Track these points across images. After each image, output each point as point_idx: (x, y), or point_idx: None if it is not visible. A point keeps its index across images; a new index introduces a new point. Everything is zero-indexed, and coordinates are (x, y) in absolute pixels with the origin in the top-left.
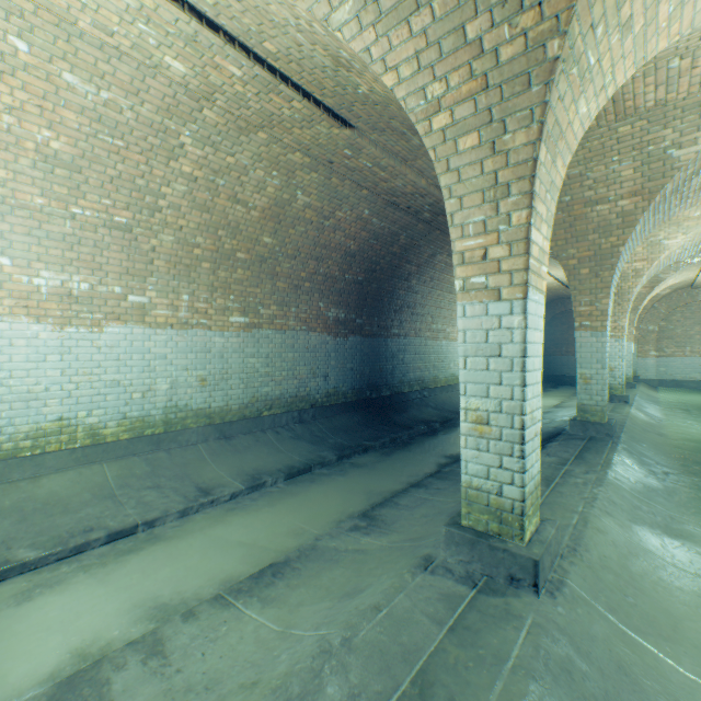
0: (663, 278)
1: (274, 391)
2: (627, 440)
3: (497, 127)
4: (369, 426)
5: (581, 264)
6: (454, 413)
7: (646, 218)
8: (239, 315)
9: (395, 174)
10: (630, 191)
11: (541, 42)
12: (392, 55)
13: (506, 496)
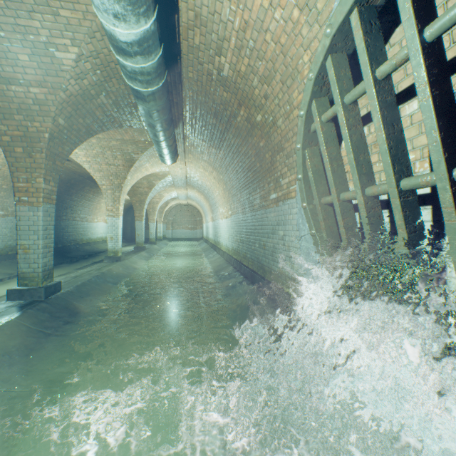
0: (170, 202)
1: (14, 243)
2: (148, 250)
3: (115, 191)
4: (58, 258)
5: (137, 202)
6: (93, 252)
7: (152, 193)
8: (0, 211)
9: (80, 169)
10: (147, 187)
11: (121, 184)
12: (96, 175)
13: (116, 249)
